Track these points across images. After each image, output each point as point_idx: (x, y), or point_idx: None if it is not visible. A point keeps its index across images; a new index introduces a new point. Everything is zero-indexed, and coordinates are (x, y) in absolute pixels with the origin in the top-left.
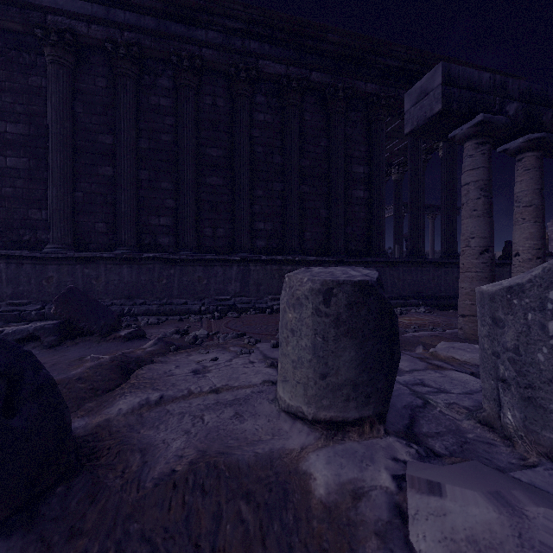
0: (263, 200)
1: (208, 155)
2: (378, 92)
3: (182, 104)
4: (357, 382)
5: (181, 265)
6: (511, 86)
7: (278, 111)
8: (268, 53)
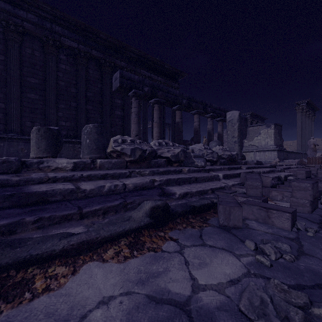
0: (64, 110)
1: (29, 81)
2: (126, 67)
3: (10, 50)
4: (46, 148)
5: (8, 141)
6: (146, 82)
7: (74, 65)
8: (67, 34)
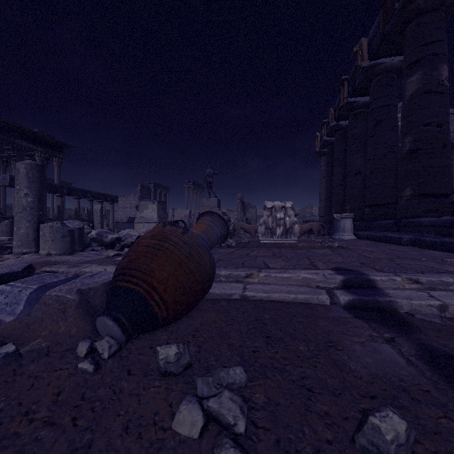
0: None
1: None
2: None
3: None
4: None
5: None
6: None
7: None
8: None
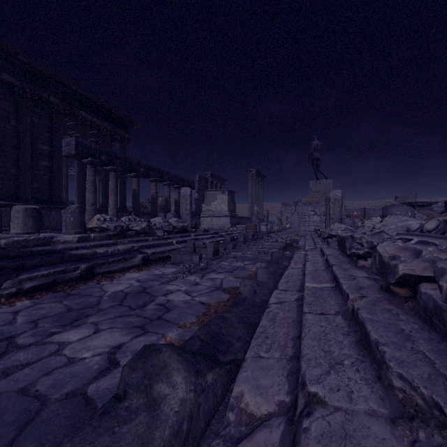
0: None
1: None
2: (58, 103)
3: None
4: (33, 225)
5: None
6: (103, 150)
7: None
8: None
